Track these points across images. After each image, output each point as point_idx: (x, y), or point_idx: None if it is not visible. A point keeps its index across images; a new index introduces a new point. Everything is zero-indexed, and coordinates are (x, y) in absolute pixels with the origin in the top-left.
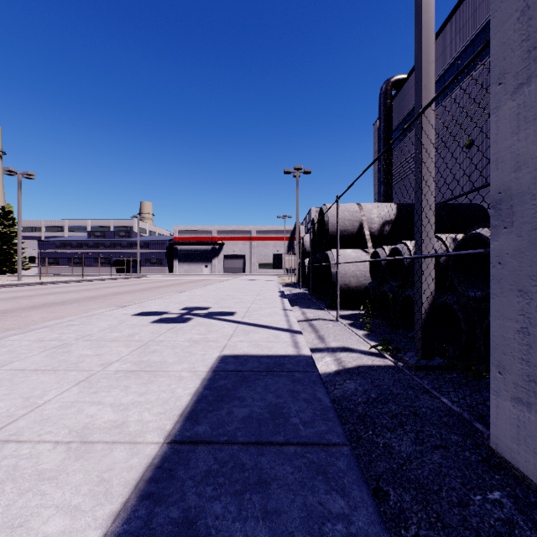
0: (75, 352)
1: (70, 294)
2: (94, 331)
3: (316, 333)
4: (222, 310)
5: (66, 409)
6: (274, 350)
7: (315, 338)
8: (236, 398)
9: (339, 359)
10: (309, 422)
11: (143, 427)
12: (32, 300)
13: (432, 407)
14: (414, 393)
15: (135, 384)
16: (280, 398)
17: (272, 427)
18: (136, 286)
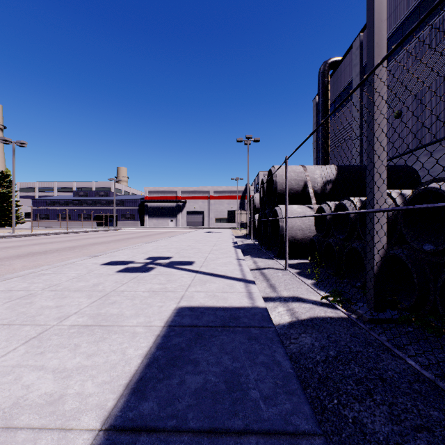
0: (36, 304)
1: (54, 245)
2: (62, 281)
3: (268, 282)
4: (182, 260)
5: (3, 377)
6: (230, 301)
7: (267, 287)
8: (189, 362)
9: (292, 309)
10: (270, 397)
11: (80, 404)
12: (19, 250)
13: (398, 369)
14: (375, 352)
15: (86, 342)
16: (237, 362)
17: (228, 404)
18: (111, 237)
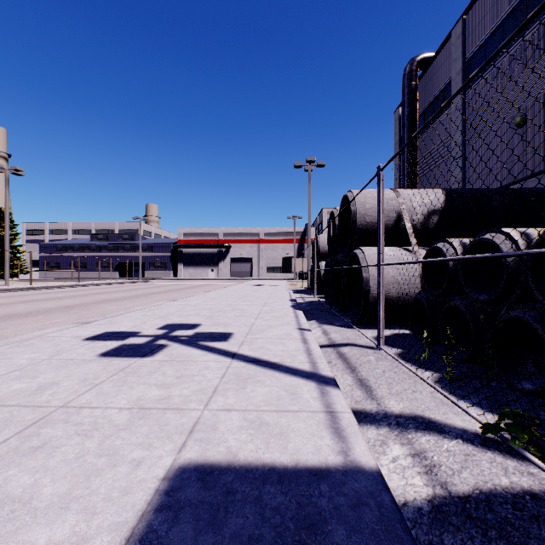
0: None
1: (48, 303)
2: None
3: (354, 373)
4: (215, 330)
5: None
6: (293, 444)
7: (355, 385)
8: None
9: (423, 456)
10: None
11: None
12: None
13: None
14: None
15: None
16: None
17: None
18: (130, 292)
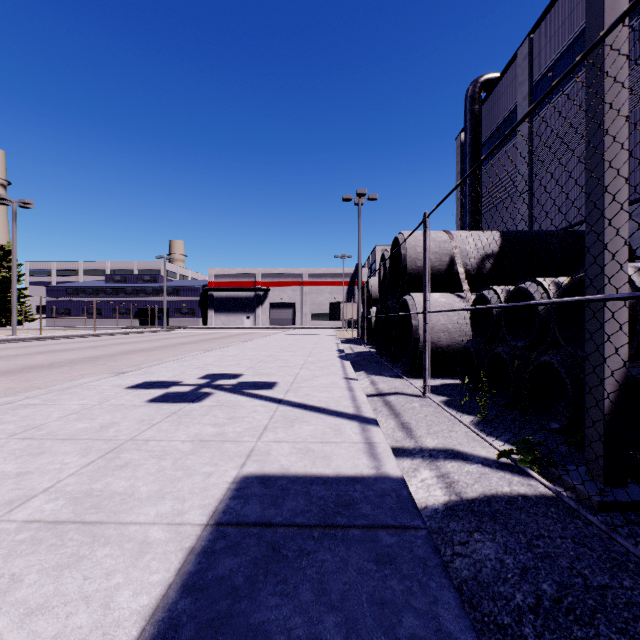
0: None
1: (68, 354)
2: (50, 419)
3: (397, 418)
4: (258, 380)
5: None
6: (335, 463)
7: (397, 428)
8: (247, 637)
9: (446, 476)
10: None
11: None
12: (13, 362)
13: None
14: (638, 588)
15: (37, 571)
16: (355, 638)
17: None
18: (157, 342)
